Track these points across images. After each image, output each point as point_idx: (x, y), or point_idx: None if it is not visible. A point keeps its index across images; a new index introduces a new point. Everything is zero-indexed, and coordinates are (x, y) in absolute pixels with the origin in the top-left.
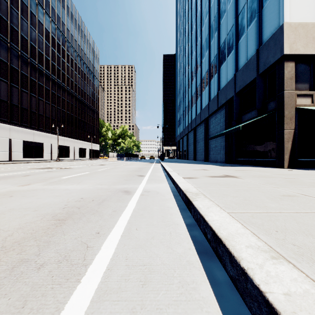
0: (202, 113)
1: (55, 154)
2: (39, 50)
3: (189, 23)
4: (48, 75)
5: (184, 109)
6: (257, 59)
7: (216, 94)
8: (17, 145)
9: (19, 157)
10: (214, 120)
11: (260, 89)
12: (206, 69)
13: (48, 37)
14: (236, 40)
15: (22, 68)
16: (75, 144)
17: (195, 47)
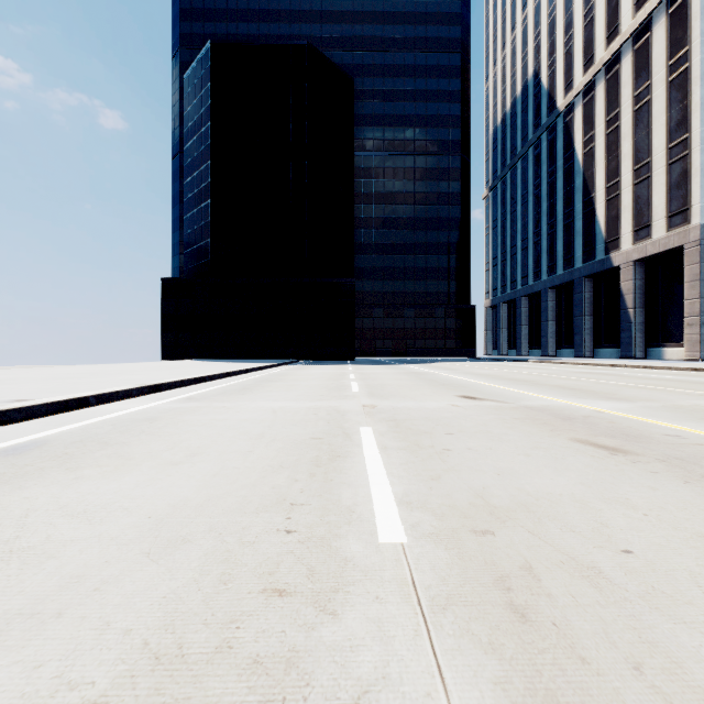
0: None
1: None
2: None
3: None
4: None
5: None
6: None
7: None
8: None
9: None
10: None
11: None
12: None
13: None
14: None
15: None
16: None
17: None
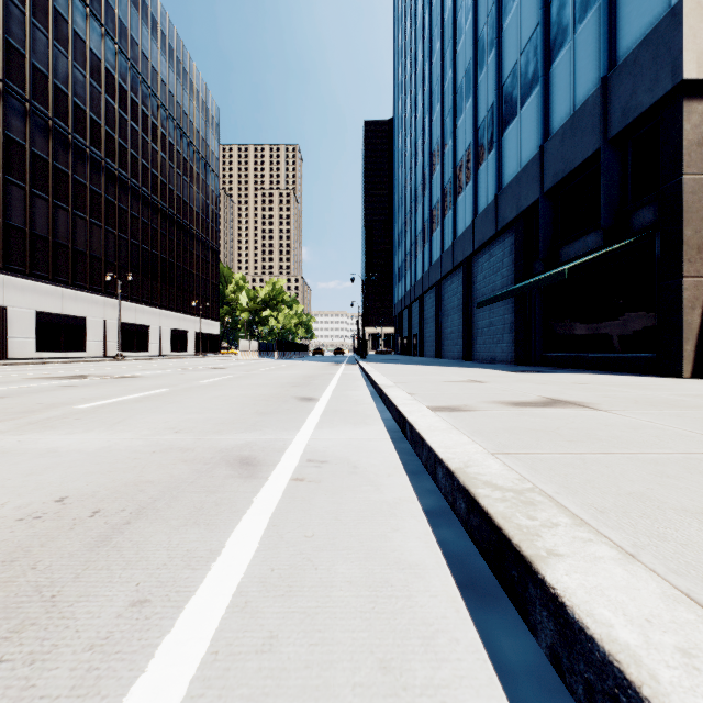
0: (456, 247)
1: (115, 343)
2: (75, 101)
3: (425, 40)
4: (98, 160)
5: (413, 240)
6: (603, 101)
7: (493, 200)
8: (22, 323)
9: (26, 350)
10: (488, 263)
11: (612, 178)
12: (467, 141)
13: (98, 72)
14: (545, 62)
15: (35, 141)
16: (162, 321)
17: (439, 93)
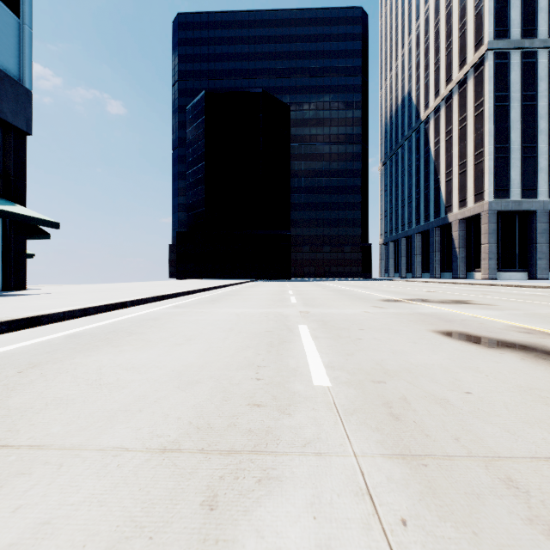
0: None
1: None
2: None
3: None
4: None
5: None
6: None
7: None
8: None
9: None
10: None
11: None
12: None
13: None
14: None
15: None
16: None
17: None
